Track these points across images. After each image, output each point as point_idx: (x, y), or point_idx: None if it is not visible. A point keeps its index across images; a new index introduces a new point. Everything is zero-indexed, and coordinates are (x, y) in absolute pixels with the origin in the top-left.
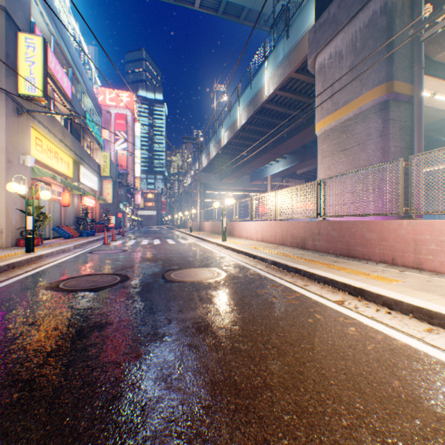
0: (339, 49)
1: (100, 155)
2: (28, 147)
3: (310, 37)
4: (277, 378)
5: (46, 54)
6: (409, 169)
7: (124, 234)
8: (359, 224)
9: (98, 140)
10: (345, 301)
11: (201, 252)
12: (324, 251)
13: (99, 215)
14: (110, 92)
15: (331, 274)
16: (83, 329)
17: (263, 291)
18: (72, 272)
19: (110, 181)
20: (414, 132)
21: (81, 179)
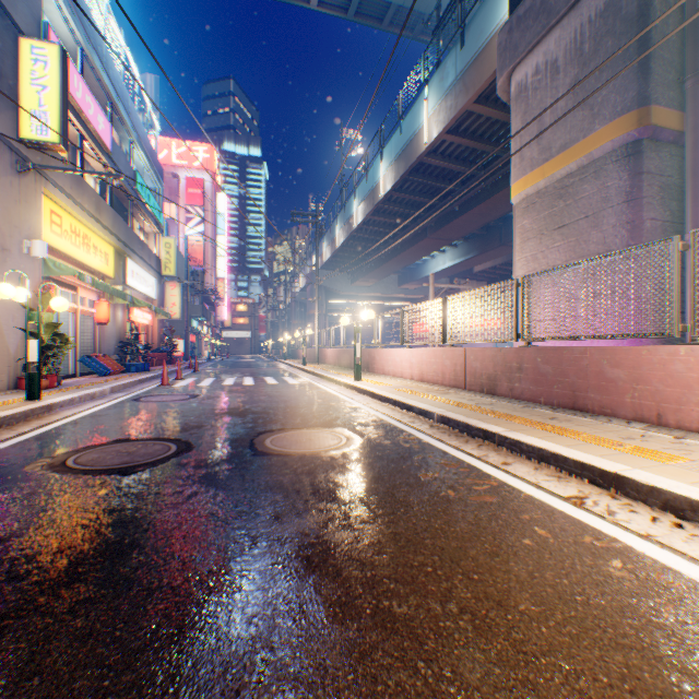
0: (553, 56)
1: (160, 242)
2: (38, 226)
3: (501, 41)
4: None
5: (66, 74)
6: (691, 254)
7: (198, 369)
8: (593, 352)
9: (156, 219)
10: (587, 498)
11: (320, 400)
12: (529, 399)
13: (159, 337)
14: (179, 145)
15: (552, 444)
16: (82, 559)
17: (430, 476)
18: (96, 436)
19: (177, 283)
20: (687, 194)
21: (129, 281)
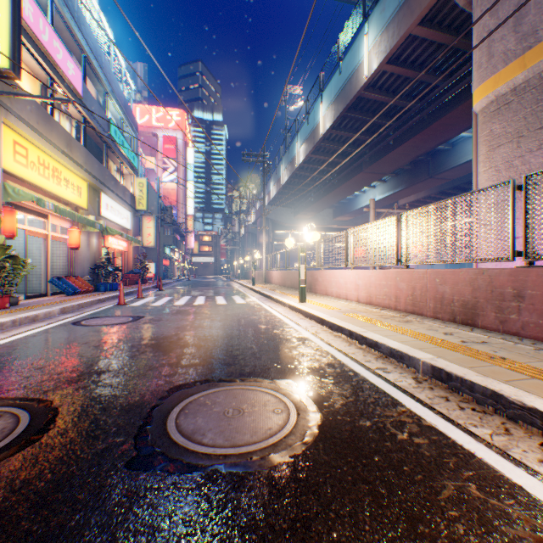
0: None
1: (134, 182)
2: None
3: None
4: None
5: (18, 2)
6: None
7: (162, 288)
8: None
9: (130, 162)
10: None
11: (264, 325)
12: (538, 337)
13: (133, 261)
14: (157, 111)
15: None
16: None
17: None
18: None
19: (152, 218)
20: None
21: (103, 212)
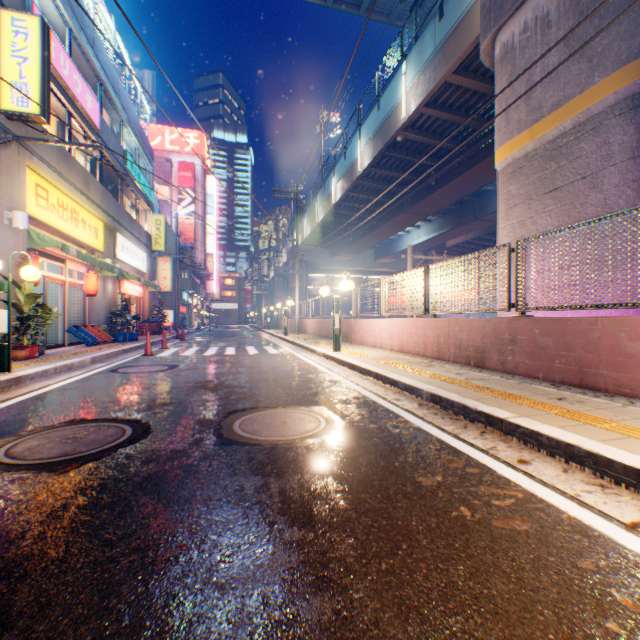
0: (543, 10)
1: (150, 219)
2: (21, 198)
3: (485, 2)
4: None
5: (47, 46)
6: None
7: (184, 338)
8: (607, 323)
9: (147, 197)
10: None
11: (299, 371)
12: (524, 374)
13: (149, 309)
14: (171, 132)
15: (582, 439)
16: None
17: (432, 480)
18: (50, 416)
19: (168, 258)
20: None
21: (119, 254)
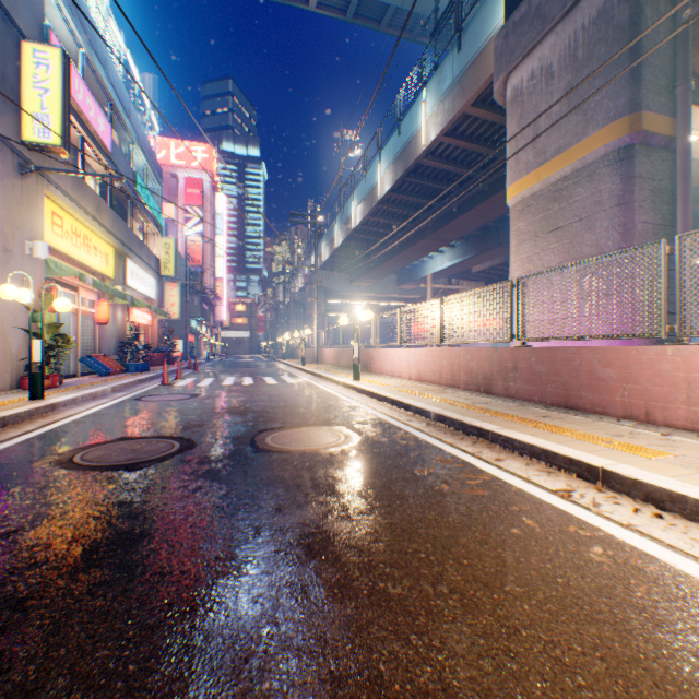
0: (547, 62)
1: (159, 243)
2: (39, 227)
3: (498, 46)
4: (466, 670)
5: (68, 77)
6: (677, 257)
7: (197, 369)
8: (585, 352)
9: (156, 219)
10: (574, 491)
11: (319, 399)
12: (524, 398)
13: (158, 337)
14: (177, 145)
15: (543, 441)
16: (96, 547)
17: (426, 471)
18: (101, 434)
19: (176, 284)
20: (677, 198)
21: (128, 281)
